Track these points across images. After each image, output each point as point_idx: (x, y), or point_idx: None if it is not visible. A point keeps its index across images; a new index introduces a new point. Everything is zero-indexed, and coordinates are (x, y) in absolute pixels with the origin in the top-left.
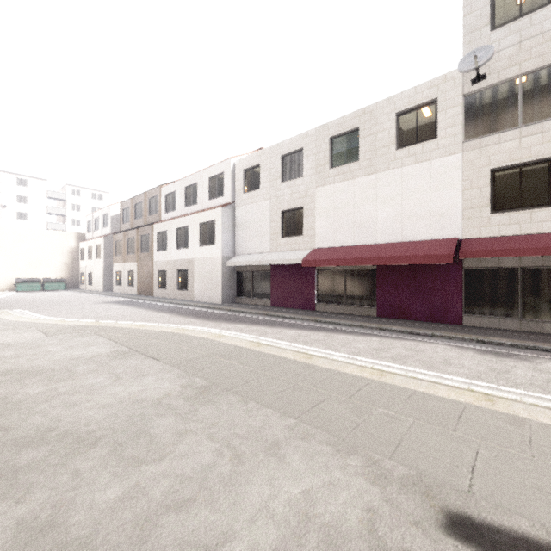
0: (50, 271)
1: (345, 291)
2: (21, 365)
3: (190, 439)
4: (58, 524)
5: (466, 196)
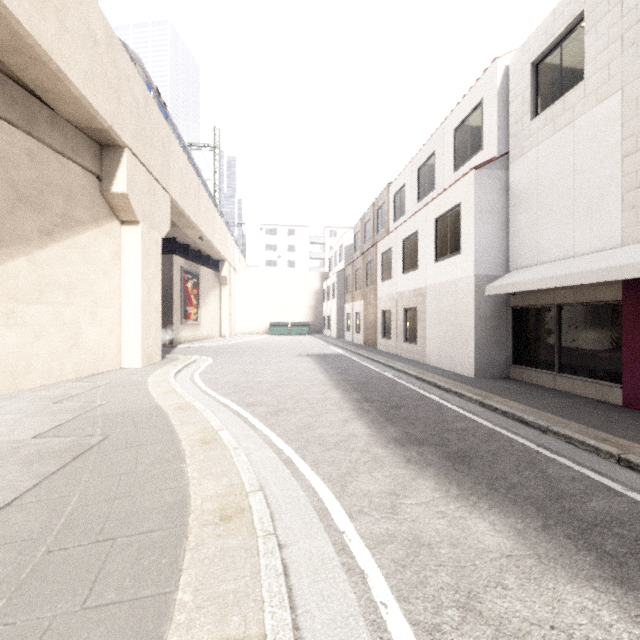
0: (297, 315)
1: None
2: None
3: None
4: None
5: None
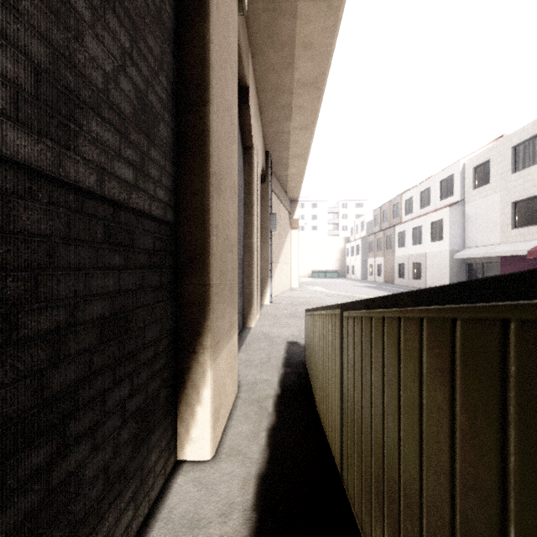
0: (329, 265)
1: None
2: (319, 303)
3: None
4: None
5: None
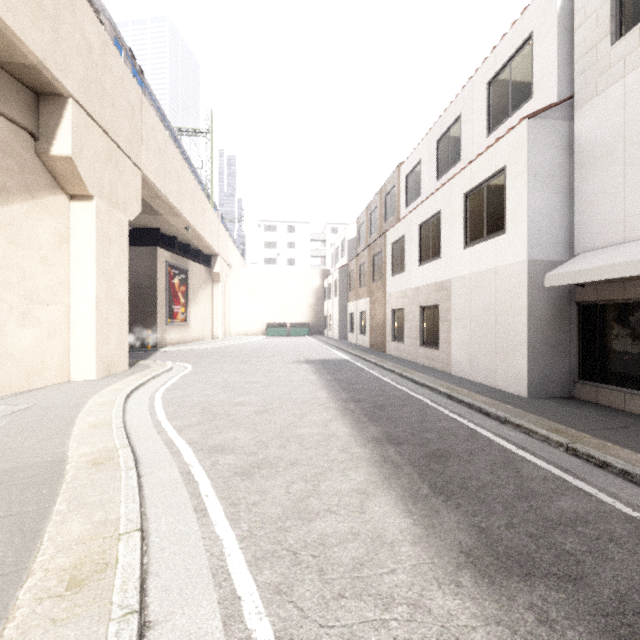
0: (297, 314)
1: None
2: None
3: None
4: None
5: None
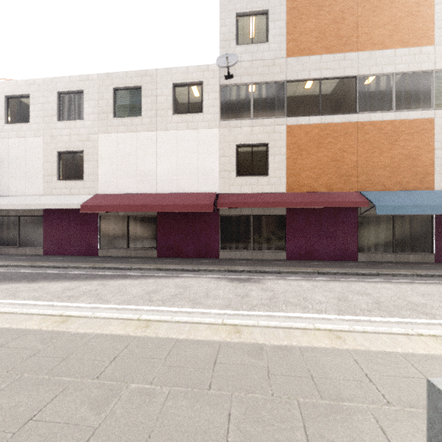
0: None
1: (129, 235)
2: None
3: None
4: None
5: (221, 162)
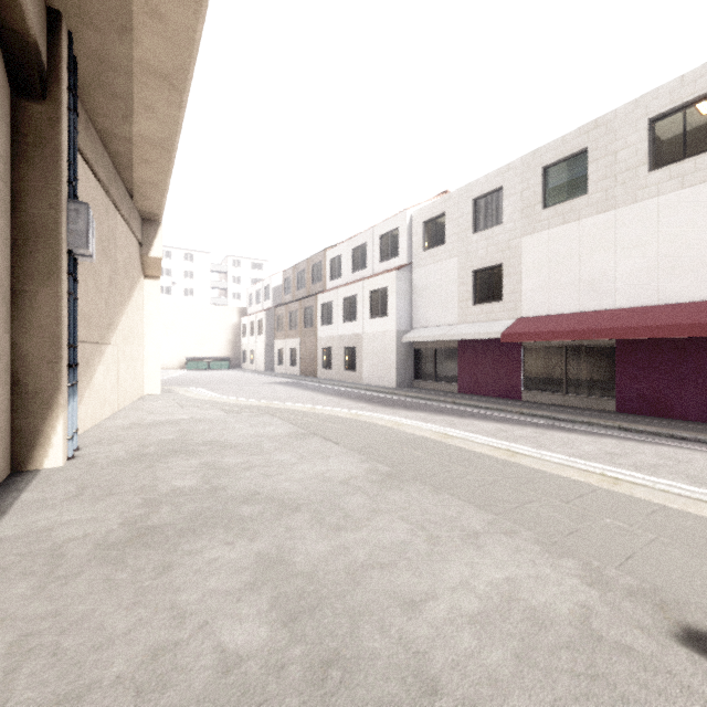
0: (215, 349)
1: (566, 375)
2: (215, 438)
3: (383, 518)
4: (285, 560)
5: None
